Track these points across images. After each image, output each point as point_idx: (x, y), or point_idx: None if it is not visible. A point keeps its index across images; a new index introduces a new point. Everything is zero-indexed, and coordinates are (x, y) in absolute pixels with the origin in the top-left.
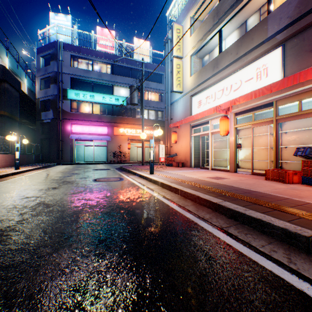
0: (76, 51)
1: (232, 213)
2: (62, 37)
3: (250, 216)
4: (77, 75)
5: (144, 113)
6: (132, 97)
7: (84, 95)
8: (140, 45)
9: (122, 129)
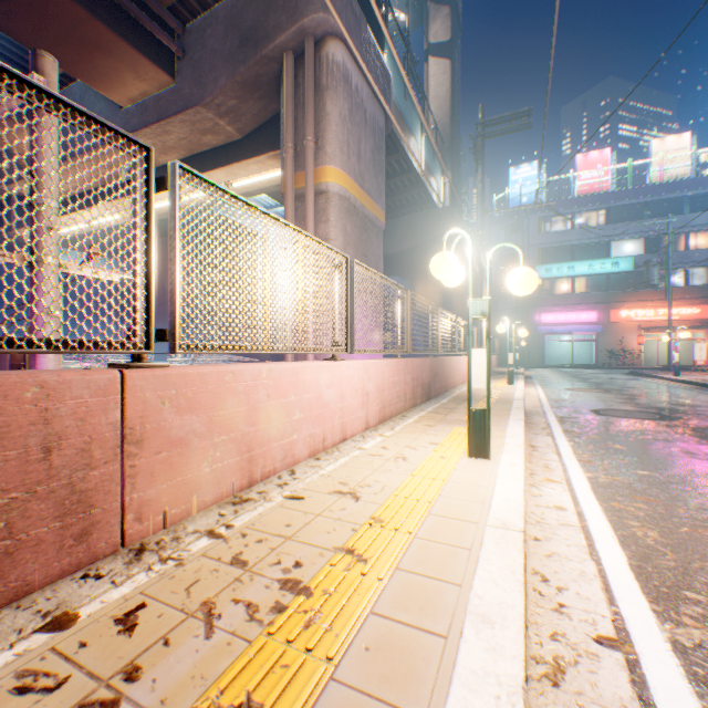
0: (545, 210)
1: None
2: (523, 196)
3: None
4: (547, 243)
5: (674, 276)
6: (648, 276)
7: (557, 269)
8: (663, 149)
9: (624, 311)
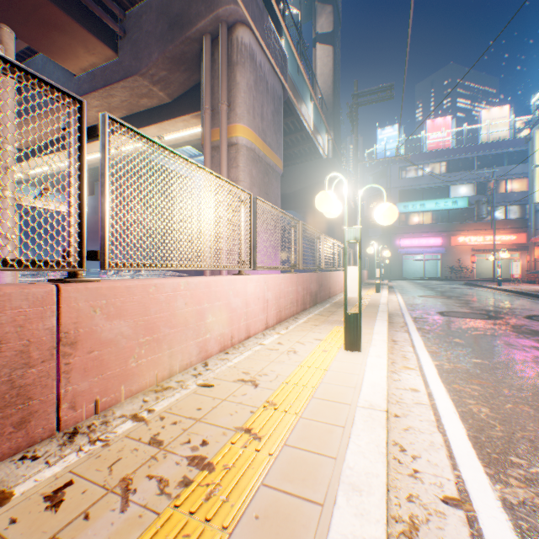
0: (403, 162)
1: (525, 294)
2: (387, 150)
3: (529, 293)
4: (405, 186)
5: (497, 211)
6: (479, 212)
7: (412, 206)
8: (490, 117)
9: (461, 238)
